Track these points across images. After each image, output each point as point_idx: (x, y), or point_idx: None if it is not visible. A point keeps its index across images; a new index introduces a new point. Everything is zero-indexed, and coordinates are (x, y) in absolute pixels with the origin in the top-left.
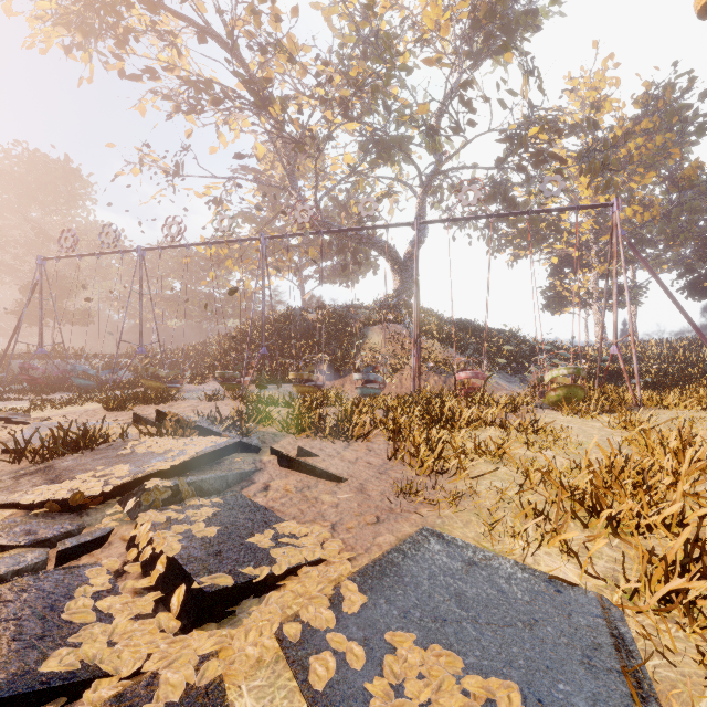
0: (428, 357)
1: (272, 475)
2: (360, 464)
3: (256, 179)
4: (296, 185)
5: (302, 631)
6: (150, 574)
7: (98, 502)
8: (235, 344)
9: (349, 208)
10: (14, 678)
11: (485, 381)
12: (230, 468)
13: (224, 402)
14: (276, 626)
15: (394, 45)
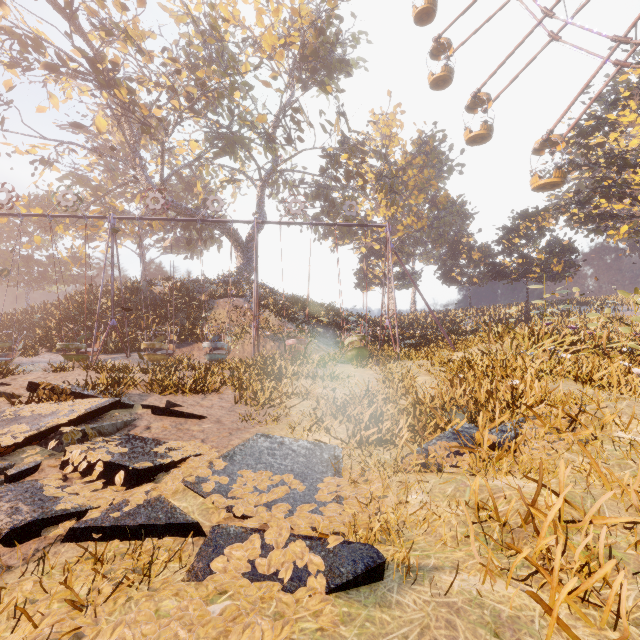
0: (265, 327)
1: (150, 421)
2: (216, 408)
3: (96, 149)
4: (141, 161)
5: (195, 479)
6: (91, 475)
7: (11, 450)
8: (73, 314)
9: (194, 185)
10: (45, 513)
11: (306, 346)
12: (113, 420)
13: (75, 373)
14: (181, 479)
15: (237, 54)
